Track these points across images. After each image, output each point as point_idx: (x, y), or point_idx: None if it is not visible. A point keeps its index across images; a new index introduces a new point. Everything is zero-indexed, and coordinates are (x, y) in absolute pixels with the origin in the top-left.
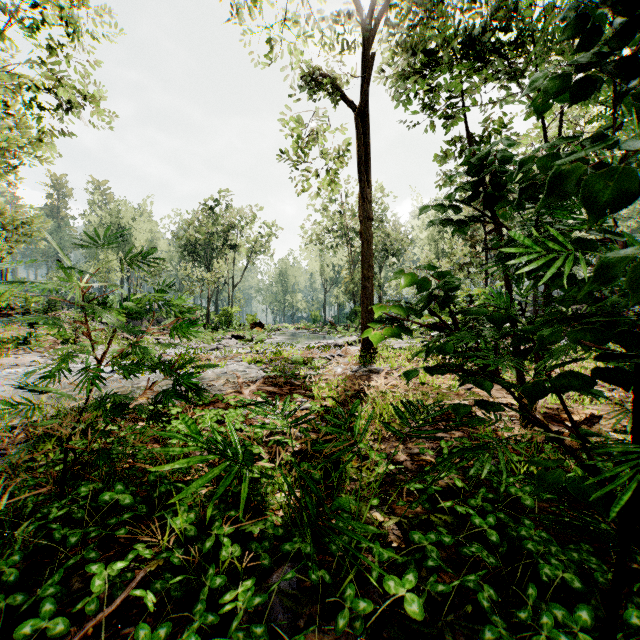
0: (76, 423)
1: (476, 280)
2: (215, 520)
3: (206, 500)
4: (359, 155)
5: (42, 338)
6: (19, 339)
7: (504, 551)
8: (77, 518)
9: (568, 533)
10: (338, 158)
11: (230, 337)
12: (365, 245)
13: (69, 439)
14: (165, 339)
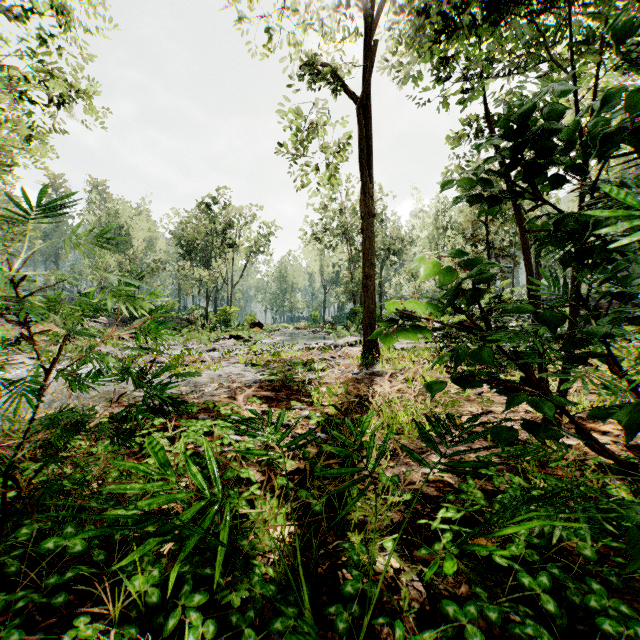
0: (19, 447)
1: None
2: (184, 581)
3: (177, 548)
4: (360, 148)
5: (36, 338)
6: (10, 339)
7: (564, 623)
8: (10, 573)
9: (633, 587)
10: (338, 153)
11: (228, 337)
12: (367, 242)
13: (10, 467)
14: None
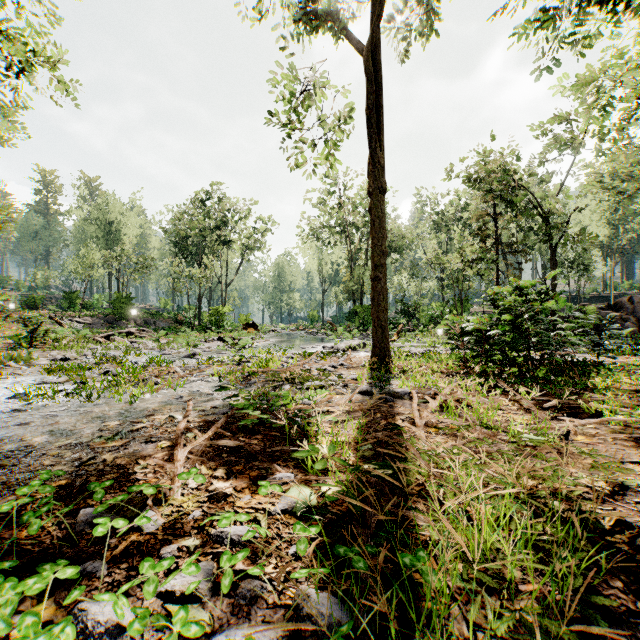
0: None
1: (486, 277)
2: None
3: None
4: (369, 105)
5: None
6: None
7: None
8: None
9: None
10: (339, 127)
11: (217, 339)
12: (376, 224)
13: None
14: (141, 342)
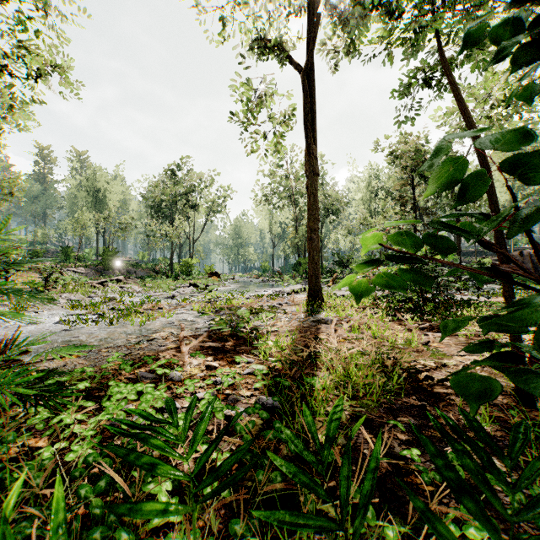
0: None
1: None
2: None
3: None
4: (306, 111)
5: (17, 286)
6: None
7: None
8: None
9: None
10: (285, 121)
11: (188, 285)
12: (311, 198)
13: None
14: (129, 287)
